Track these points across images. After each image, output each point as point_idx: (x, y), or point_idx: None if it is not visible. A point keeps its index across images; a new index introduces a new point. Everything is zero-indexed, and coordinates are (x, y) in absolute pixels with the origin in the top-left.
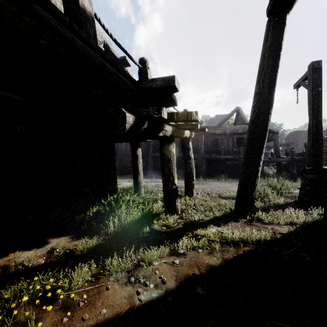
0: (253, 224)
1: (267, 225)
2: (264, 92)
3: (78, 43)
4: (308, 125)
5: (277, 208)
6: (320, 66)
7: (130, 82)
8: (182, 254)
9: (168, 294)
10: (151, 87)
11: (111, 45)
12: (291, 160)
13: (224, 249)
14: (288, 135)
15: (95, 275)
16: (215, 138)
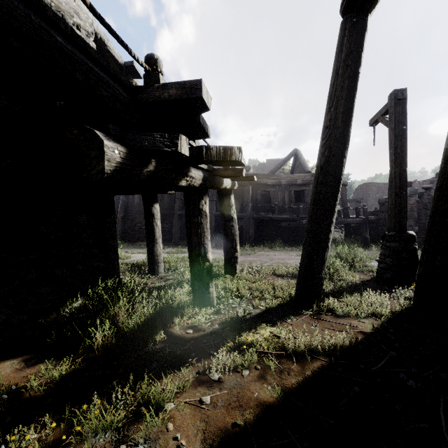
0: (322, 319)
1: (342, 319)
2: (337, 125)
3: None
4: (390, 175)
5: (352, 290)
6: (404, 96)
7: (120, 87)
8: (216, 382)
9: None
10: (160, 98)
11: (108, 42)
12: (363, 220)
13: (282, 368)
14: (357, 188)
15: (51, 445)
16: (266, 190)
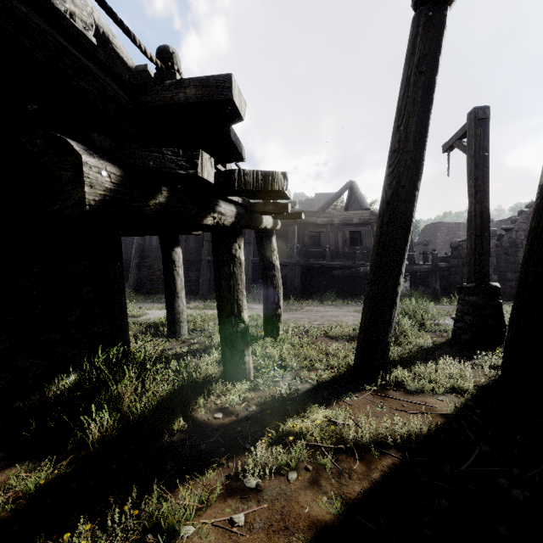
0: (389, 396)
1: (414, 396)
2: (408, 148)
3: None
4: (468, 213)
5: (424, 356)
6: (487, 115)
7: (114, 82)
8: (252, 491)
9: None
10: (173, 100)
11: (114, 38)
12: (432, 268)
13: (341, 468)
14: (423, 228)
15: None
16: (316, 231)
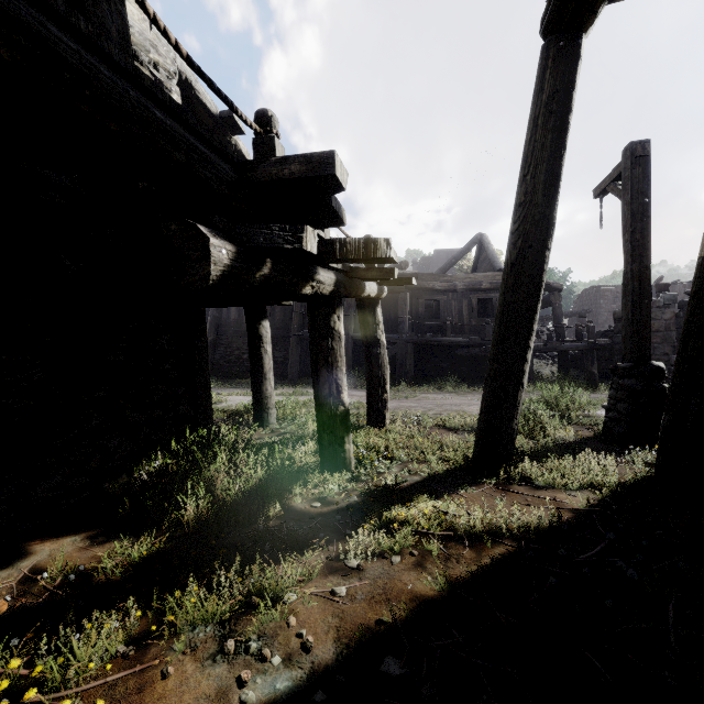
0: (512, 490)
1: (542, 491)
2: (536, 201)
3: (62, 42)
4: (624, 275)
5: (562, 451)
6: (647, 151)
7: (225, 163)
8: (354, 570)
9: (316, 679)
10: (278, 176)
11: (197, 83)
12: (587, 346)
13: (449, 554)
14: (580, 294)
15: (137, 638)
16: (433, 299)
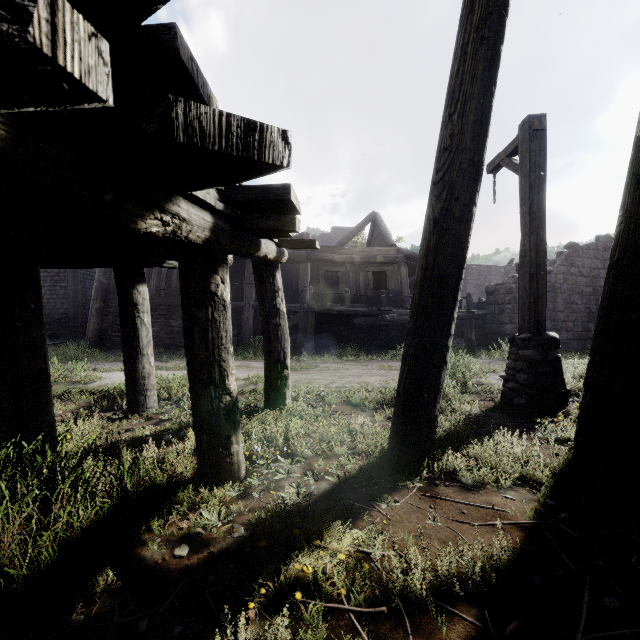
0: (442, 497)
1: (474, 494)
2: (464, 145)
3: None
4: (521, 246)
5: (476, 430)
6: (543, 125)
7: None
8: None
9: None
10: None
11: None
12: (467, 316)
13: None
14: None
15: None
16: (333, 270)
